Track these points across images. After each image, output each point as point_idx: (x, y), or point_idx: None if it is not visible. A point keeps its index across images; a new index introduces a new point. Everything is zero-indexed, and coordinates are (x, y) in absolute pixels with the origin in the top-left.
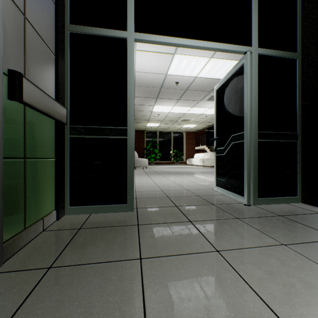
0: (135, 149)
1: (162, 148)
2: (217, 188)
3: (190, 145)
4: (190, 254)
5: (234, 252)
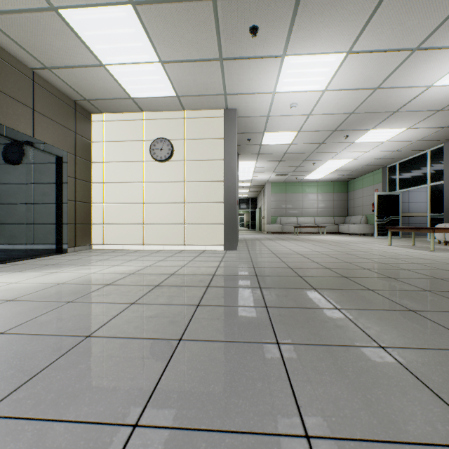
0: None
1: None
2: (379, 236)
3: None
4: None
5: None
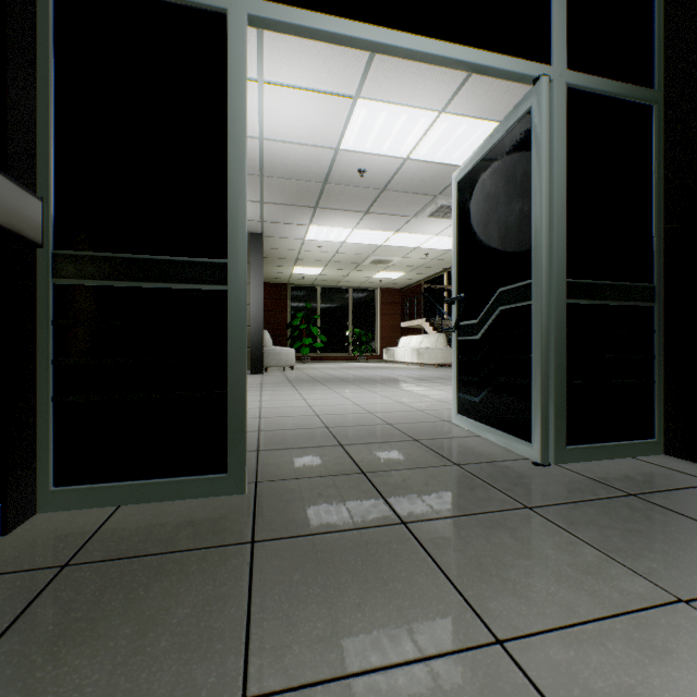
0: (267, 326)
1: (328, 324)
2: (461, 418)
3: (389, 318)
4: (415, 662)
5: (551, 645)
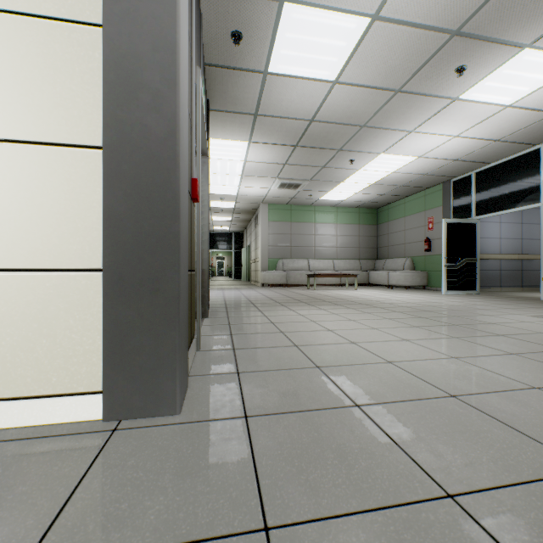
0: None
1: None
2: (449, 292)
3: None
4: None
5: None
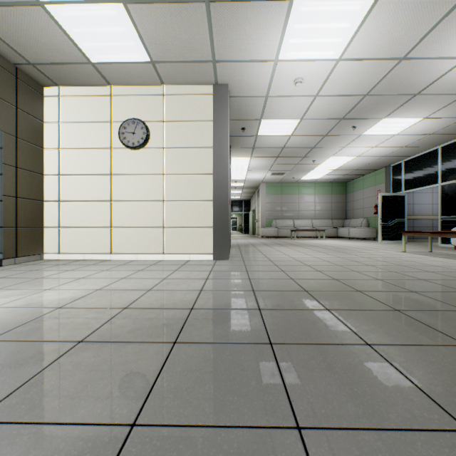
0: None
1: None
2: (383, 241)
3: None
4: None
5: None
